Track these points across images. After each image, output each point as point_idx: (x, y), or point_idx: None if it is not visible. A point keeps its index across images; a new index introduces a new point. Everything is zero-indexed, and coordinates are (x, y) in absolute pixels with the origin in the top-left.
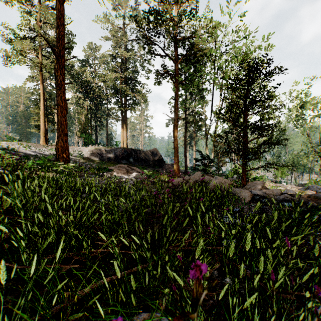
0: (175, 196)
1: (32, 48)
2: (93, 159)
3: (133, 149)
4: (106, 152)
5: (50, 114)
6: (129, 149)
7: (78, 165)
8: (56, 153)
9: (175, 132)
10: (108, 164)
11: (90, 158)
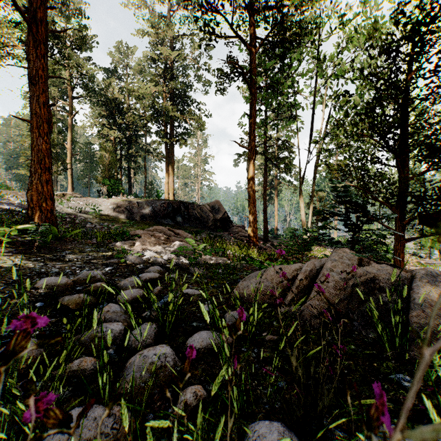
0: (304, 392)
1: (14, 35)
2: (116, 218)
3: (182, 201)
4: (138, 207)
5: (53, 147)
6: (175, 201)
7: (89, 227)
8: (29, 205)
9: (251, 170)
10: (140, 226)
11: (112, 215)
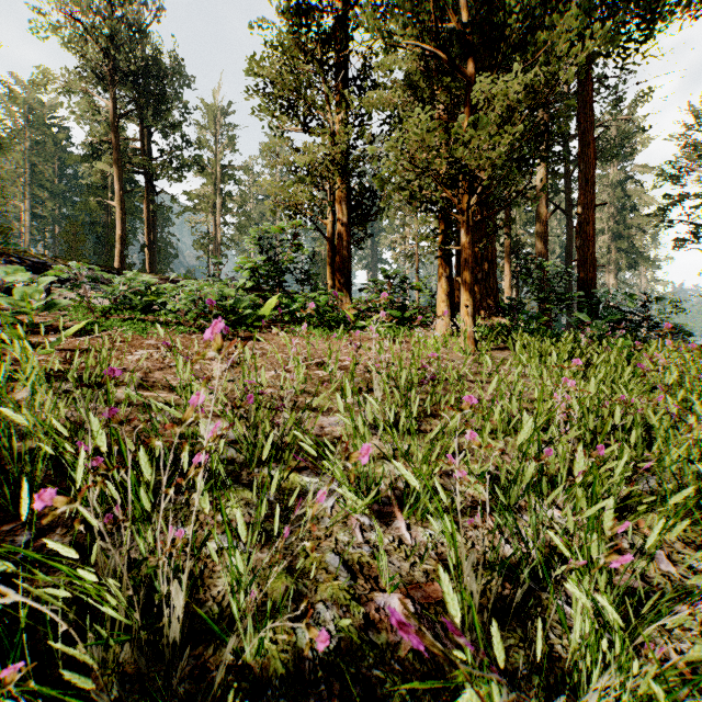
0: None
1: None
2: None
3: None
4: None
5: None
6: None
7: None
8: None
9: None
10: None
11: None
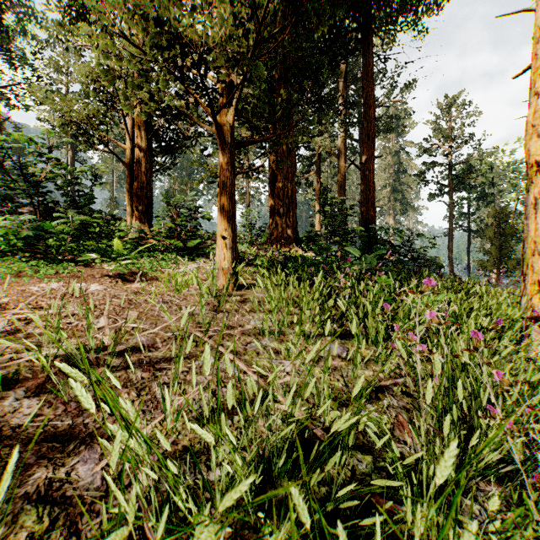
0: None
1: None
2: None
3: None
4: None
5: None
6: None
7: None
8: None
9: (450, 248)
10: None
11: None
